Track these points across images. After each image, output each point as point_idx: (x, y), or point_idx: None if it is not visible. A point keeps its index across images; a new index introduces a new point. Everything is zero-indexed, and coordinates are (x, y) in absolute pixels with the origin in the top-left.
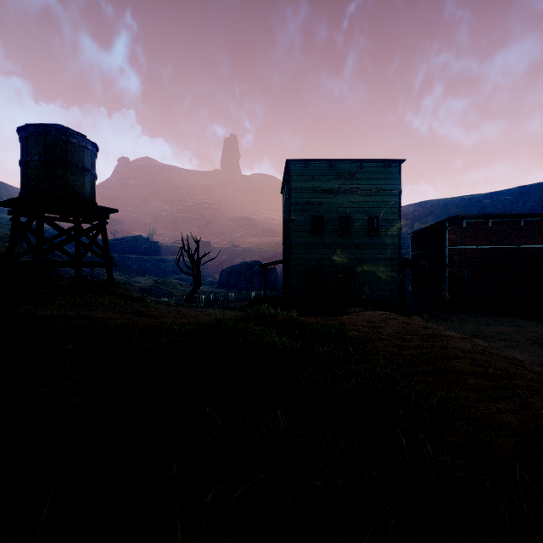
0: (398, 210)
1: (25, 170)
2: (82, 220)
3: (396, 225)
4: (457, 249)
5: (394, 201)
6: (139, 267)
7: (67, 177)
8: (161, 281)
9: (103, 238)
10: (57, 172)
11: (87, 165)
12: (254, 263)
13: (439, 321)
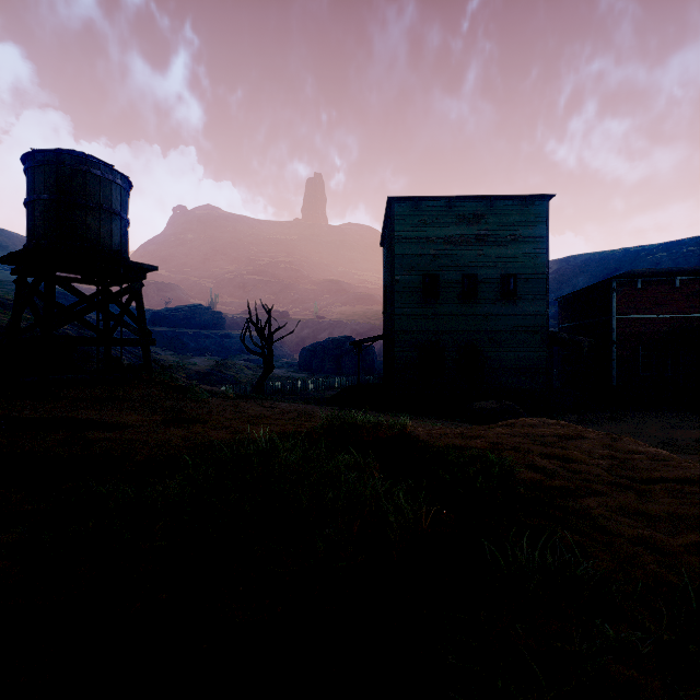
0: (544, 266)
1: (31, 214)
2: (112, 281)
3: (542, 286)
4: (629, 320)
5: (539, 253)
6: (197, 345)
7: (87, 222)
8: (224, 363)
9: (137, 306)
10: (73, 215)
11: (116, 206)
12: (344, 339)
13: (605, 422)
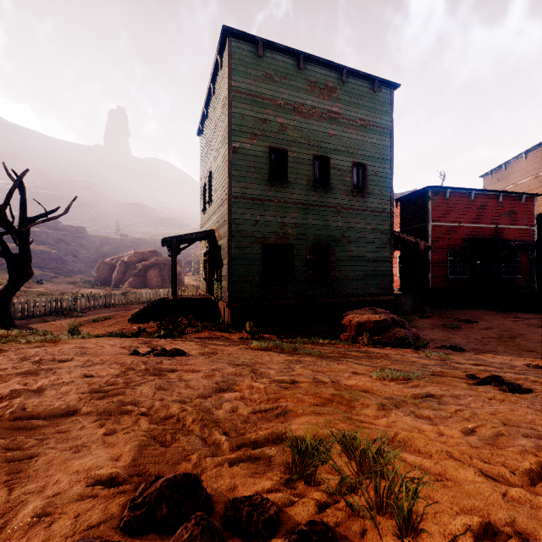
0: (389, 160)
1: None
2: None
3: (387, 181)
4: (440, 227)
5: (385, 145)
6: None
7: None
8: None
9: None
10: None
11: None
12: (149, 253)
13: (465, 325)
